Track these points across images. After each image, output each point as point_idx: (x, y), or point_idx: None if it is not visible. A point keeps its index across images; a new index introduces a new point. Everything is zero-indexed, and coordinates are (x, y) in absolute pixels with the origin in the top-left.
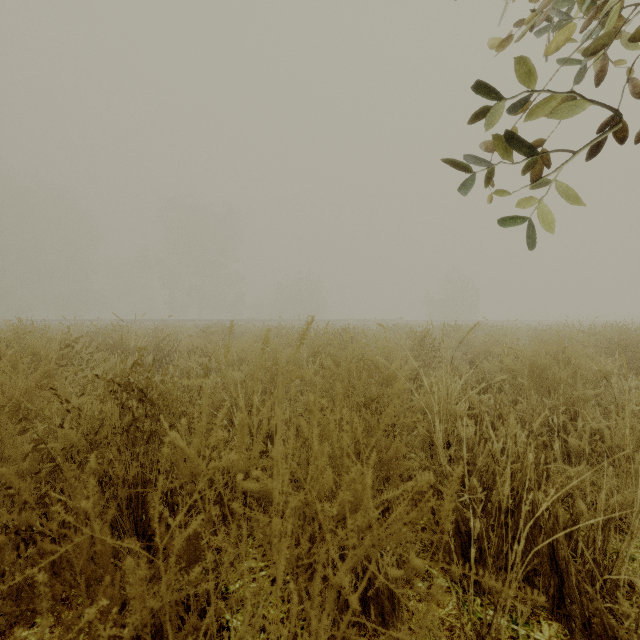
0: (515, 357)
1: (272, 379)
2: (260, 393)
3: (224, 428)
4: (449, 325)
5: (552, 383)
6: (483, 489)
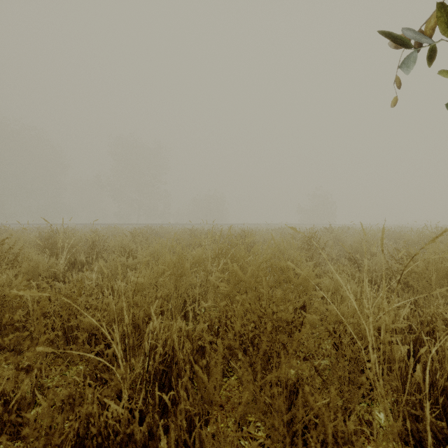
0: (401, 257)
1: (177, 281)
2: (163, 298)
3: (122, 339)
4: (324, 228)
5: (443, 283)
6: (437, 444)
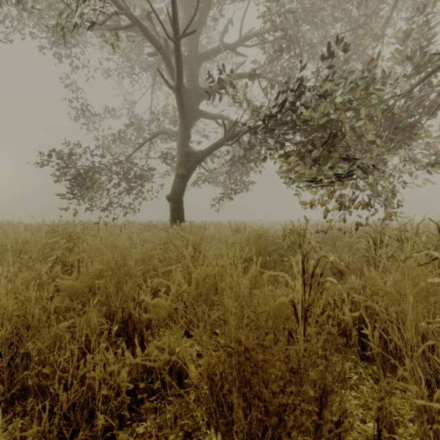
0: None
1: None
2: None
3: None
4: None
5: None
6: None
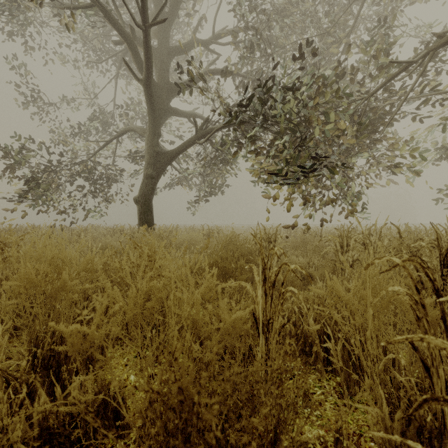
0: None
1: None
2: None
3: None
4: None
5: None
6: None
